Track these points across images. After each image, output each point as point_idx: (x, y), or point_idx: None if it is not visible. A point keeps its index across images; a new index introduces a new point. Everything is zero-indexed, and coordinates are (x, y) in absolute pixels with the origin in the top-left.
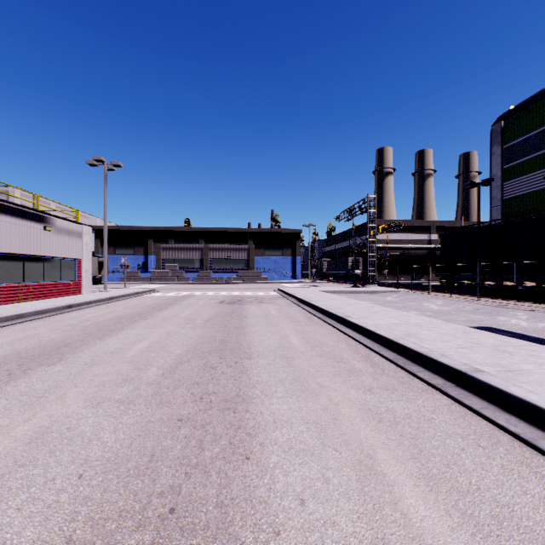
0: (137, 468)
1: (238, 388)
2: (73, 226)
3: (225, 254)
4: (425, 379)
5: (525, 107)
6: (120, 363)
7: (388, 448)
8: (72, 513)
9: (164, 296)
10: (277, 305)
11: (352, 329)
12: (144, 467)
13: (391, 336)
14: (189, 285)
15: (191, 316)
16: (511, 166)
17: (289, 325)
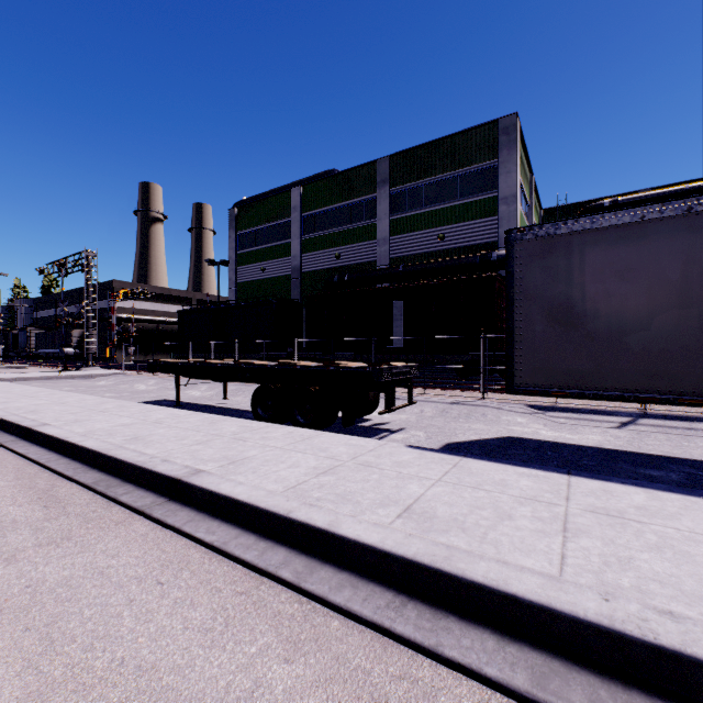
0: None
1: None
2: None
3: None
4: None
5: (251, 203)
6: None
7: None
8: None
9: None
10: None
11: None
12: None
13: (2, 415)
14: None
15: None
16: (243, 253)
17: None
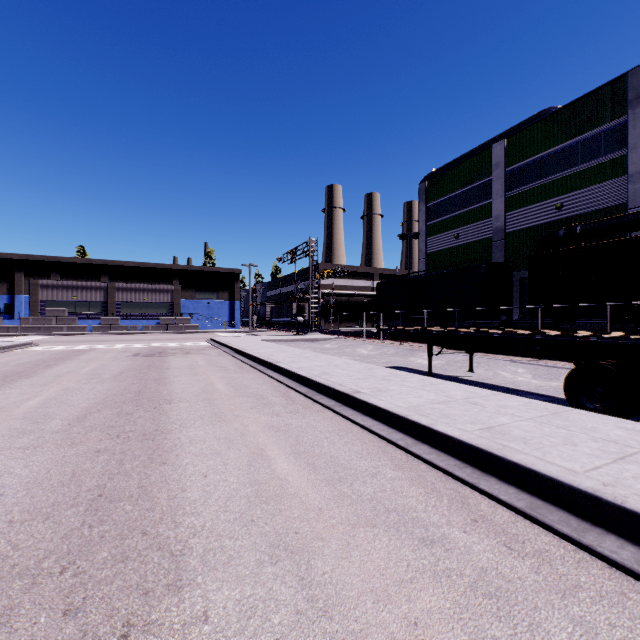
0: (61, 482)
1: (157, 426)
2: None
3: (140, 296)
4: (323, 403)
5: (443, 173)
6: (9, 420)
7: (277, 444)
8: (6, 511)
9: (50, 351)
10: (206, 355)
11: (280, 373)
12: (67, 481)
13: (308, 375)
14: (86, 337)
15: (95, 371)
16: (433, 223)
17: (217, 374)
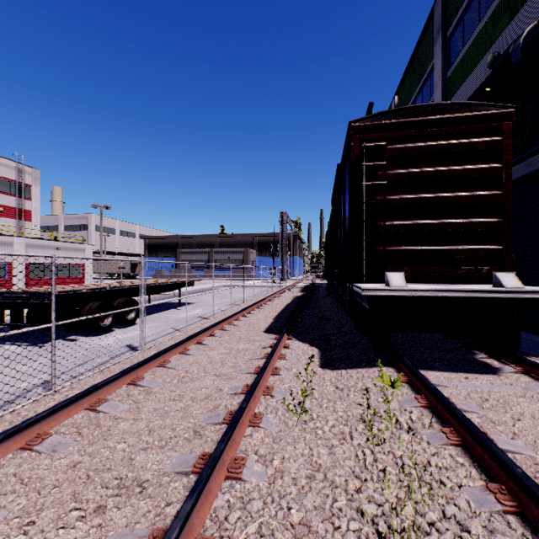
0: None
1: None
2: (79, 245)
3: (226, 256)
4: None
5: None
6: None
7: None
8: None
9: None
10: None
11: None
12: None
13: None
14: None
15: None
16: None
17: None
